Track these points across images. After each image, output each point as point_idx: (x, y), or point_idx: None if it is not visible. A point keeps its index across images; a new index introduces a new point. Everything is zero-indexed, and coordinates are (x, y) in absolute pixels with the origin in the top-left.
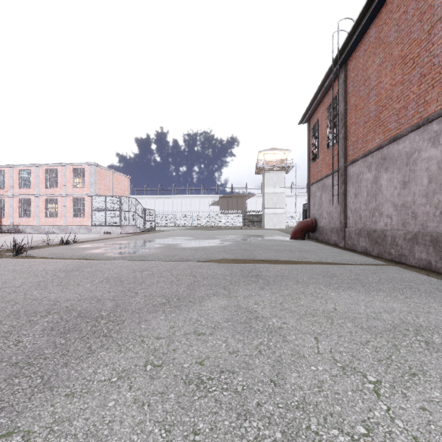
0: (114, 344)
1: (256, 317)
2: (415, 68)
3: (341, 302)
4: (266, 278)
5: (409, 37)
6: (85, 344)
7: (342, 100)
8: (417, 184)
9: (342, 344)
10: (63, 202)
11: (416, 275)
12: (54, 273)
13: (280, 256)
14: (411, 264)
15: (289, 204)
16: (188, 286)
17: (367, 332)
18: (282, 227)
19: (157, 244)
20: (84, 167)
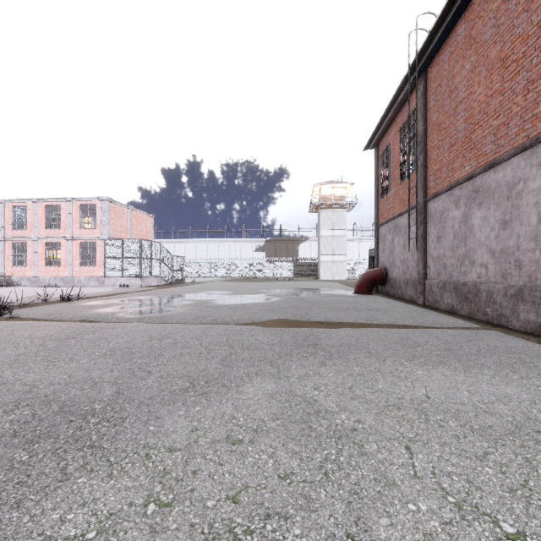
0: (103, 461)
1: (317, 411)
2: (519, 73)
3: (434, 386)
4: (327, 349)
5: (512, 33)
6: (59, 462)
7: (420, 118)
8: (522, 223)
9: (448, 460)
10: (68, 246)
11: (524, 343)
12: (42, 342)
13: (343, 317)
14: (515, 327)
15: (351, 250)
16: (221, 361)
17: (480, 436)
18: (342, 278)
19: (185, 301)
20: (95, 203)
